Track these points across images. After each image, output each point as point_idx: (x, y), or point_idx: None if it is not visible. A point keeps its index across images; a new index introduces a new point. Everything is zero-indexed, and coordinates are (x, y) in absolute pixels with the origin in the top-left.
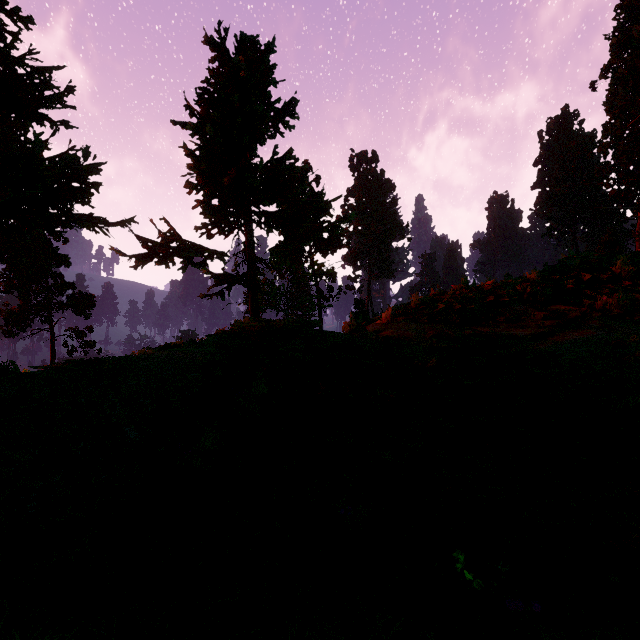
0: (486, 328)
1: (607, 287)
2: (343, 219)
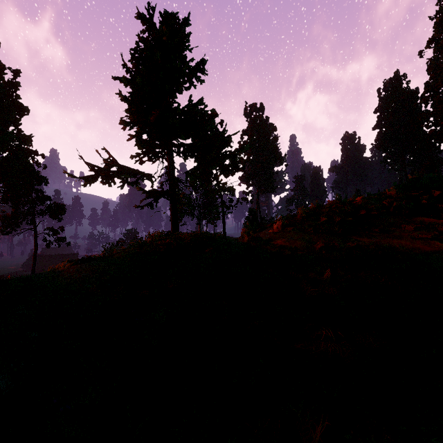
0: (365, 238)
1: None
2: (240, 149)
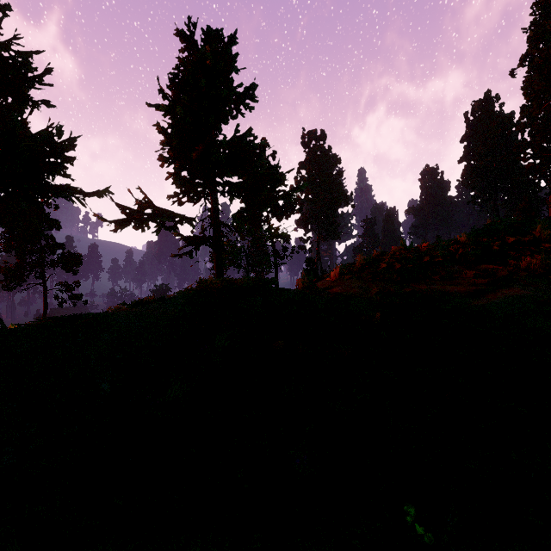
0: (423, 285)
1: (529, 248)
2: (296, 189)
